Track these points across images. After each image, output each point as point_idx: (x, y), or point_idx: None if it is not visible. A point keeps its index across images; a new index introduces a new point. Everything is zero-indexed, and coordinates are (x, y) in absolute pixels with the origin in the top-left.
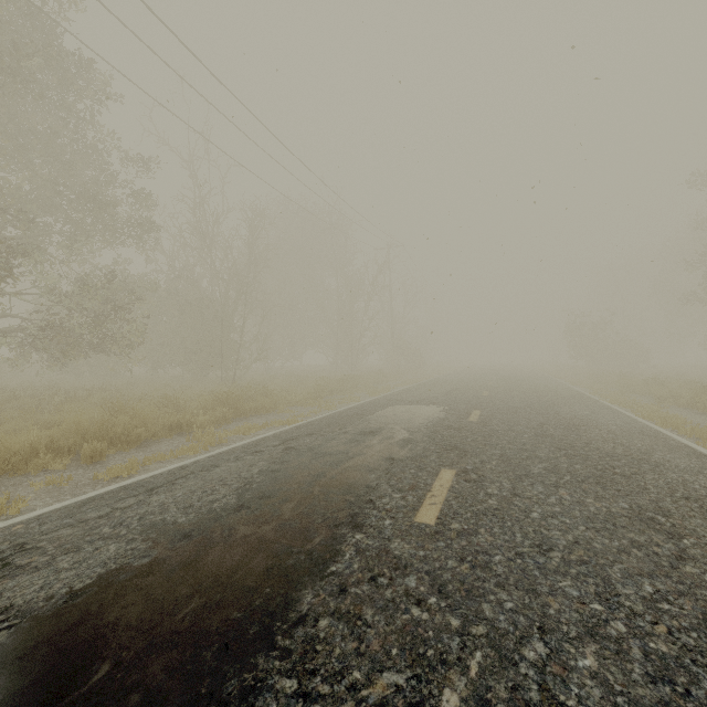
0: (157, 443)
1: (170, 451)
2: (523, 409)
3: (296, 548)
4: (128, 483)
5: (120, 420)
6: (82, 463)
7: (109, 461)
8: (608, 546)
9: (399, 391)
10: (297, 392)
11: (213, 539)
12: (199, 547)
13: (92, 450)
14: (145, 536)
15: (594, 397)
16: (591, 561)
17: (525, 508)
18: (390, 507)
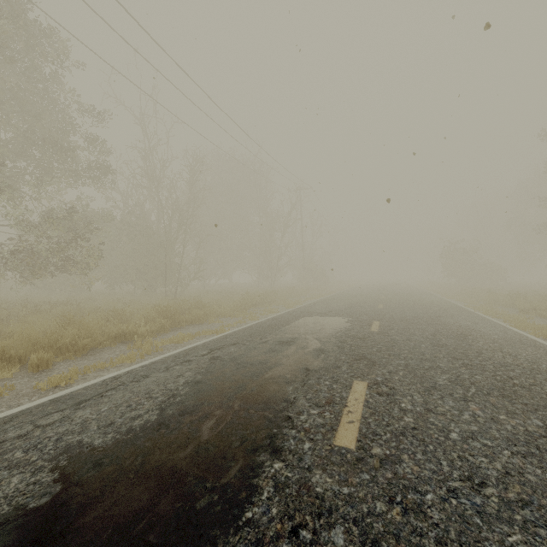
0: (101, 351)
1: (110, 359)
2: (414, 320)
3: (210, 482)
4: (61, 395)
5: (69, 331)
6: (29, 371)
7: (55, 369)
8: (542, 478)
9: (309, 304)
10: (226, 305)
11: (124, 469)
12: (106, 480)
13: (39, 359)
14: (54, 463)
15: (470, 309)
16: (533, 502)
17: (442, 427)
18: (308, 426)
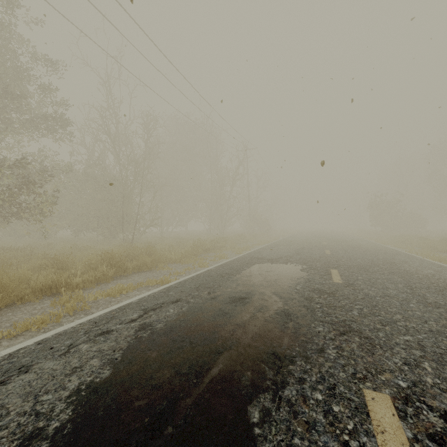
0: (17, 309)
1: (13, 325)
2: (372, 267)
3: None
4: None
5: None
6: None
7: None
8: None
9: (258, 250)
10: (178, 251)
11: None
12: None
13: None
14: None
15: (414, 254)
16: None
17: None
18: None
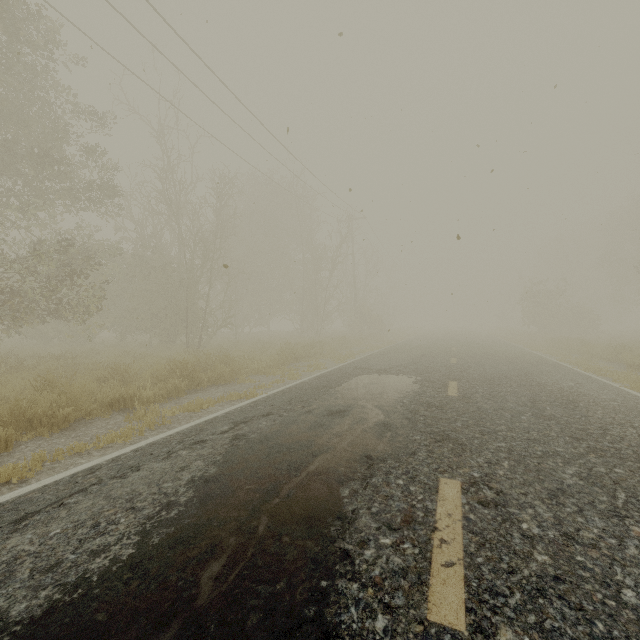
0: (89, 424)
1: (96, 437)
2: (501, 379)
3: None
4: (2, 501)
5: (45, 397)
6: None
7: (16, 452)
8: None
9: (364, 358)
10: (261, 359)
11: None
12: None
13: None
14: None
15: (565, 364)
16: None
17: (603, 575)
18: (379, 574)
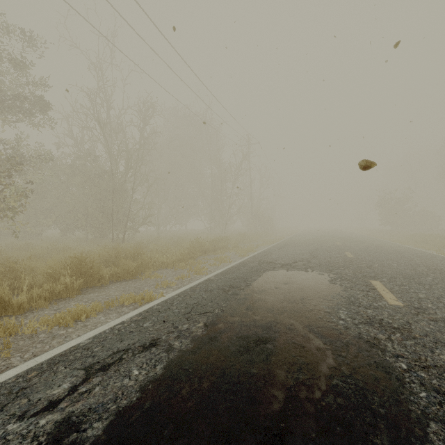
0: None
1: None
2: (423, 277)
3: None
4: None
5: None
6: None
7: None
8: None
9: (264, 251)
10: (172, 253)
11: None
12: None
13: None
14: None
15: None
16: None
17: None
18: None
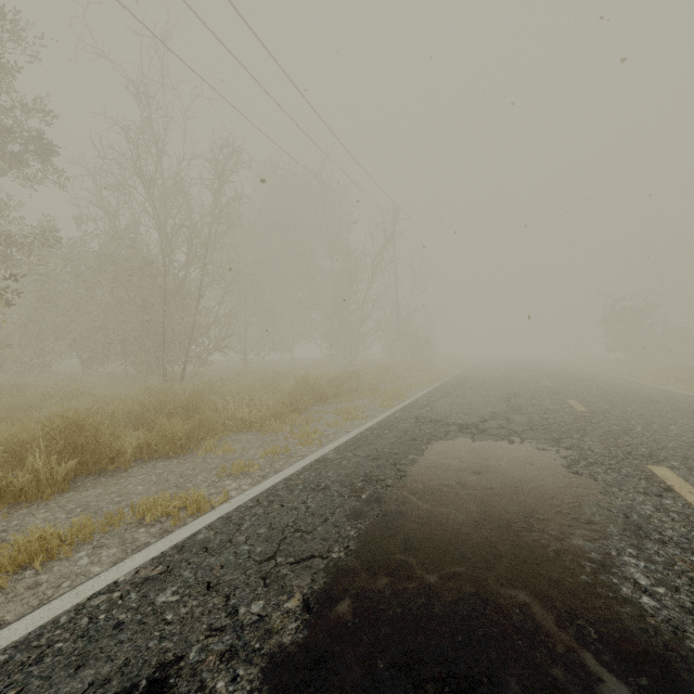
0: None
1: None
2: None
3: None
4: None
5: None
6: None
7: None
8: None
9: (423, 398)
10: (262, 401)
11: None
12: None
13: None
14: None
15: None
16: None
17: None
18: None
